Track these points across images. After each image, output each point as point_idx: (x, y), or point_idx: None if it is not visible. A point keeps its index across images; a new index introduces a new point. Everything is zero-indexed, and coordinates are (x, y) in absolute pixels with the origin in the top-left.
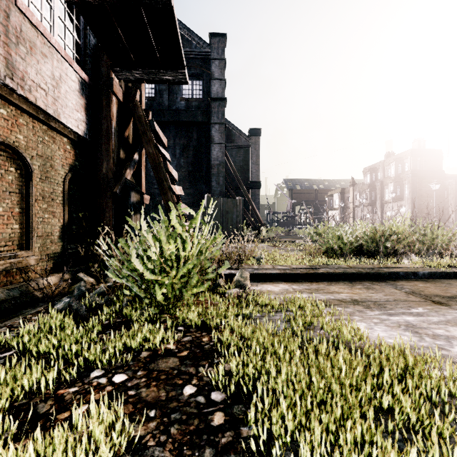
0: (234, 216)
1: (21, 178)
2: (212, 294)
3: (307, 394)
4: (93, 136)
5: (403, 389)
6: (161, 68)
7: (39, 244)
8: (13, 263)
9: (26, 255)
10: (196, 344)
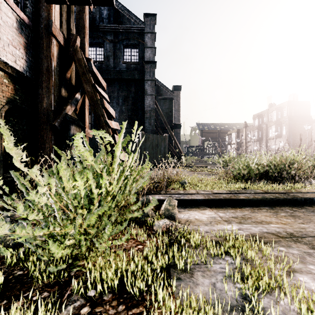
0: (162, 148)
1: None
2: (139, 229)
3: None
4: (34, 74)
5: None
6: None
7: None
8: None
9: None
10: None
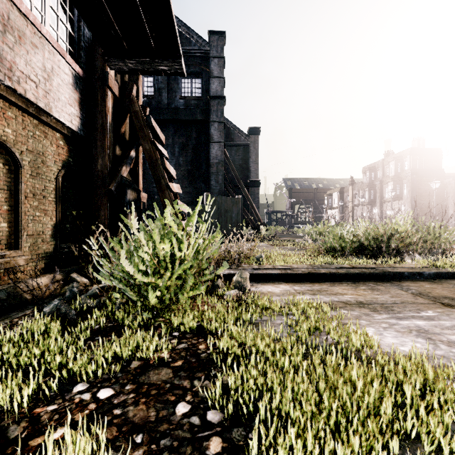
0: (233, 215)
1: (9, 174)
2: (210, 296)
3: (317, 416)
4: (87, 132)
5: (424, 407)
6: (156, 57)
7: (29, 243)
8: (0, 263)
9: (14, 255)
10: (191, 352)
